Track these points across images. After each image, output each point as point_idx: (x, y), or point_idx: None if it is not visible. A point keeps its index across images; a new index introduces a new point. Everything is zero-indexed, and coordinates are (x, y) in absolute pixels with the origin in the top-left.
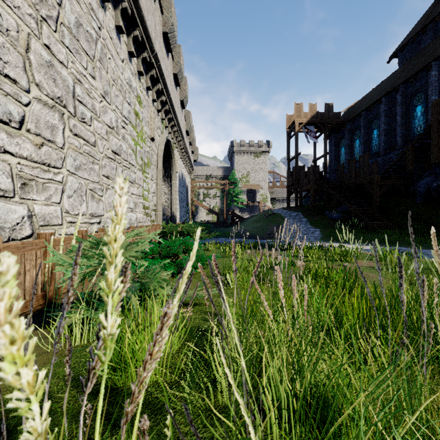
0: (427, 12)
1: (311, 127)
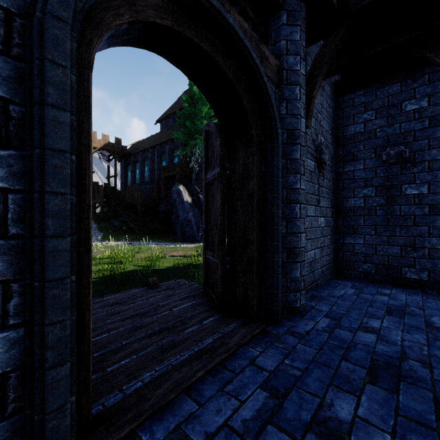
0: (173, 105)
1: (105, 152)
